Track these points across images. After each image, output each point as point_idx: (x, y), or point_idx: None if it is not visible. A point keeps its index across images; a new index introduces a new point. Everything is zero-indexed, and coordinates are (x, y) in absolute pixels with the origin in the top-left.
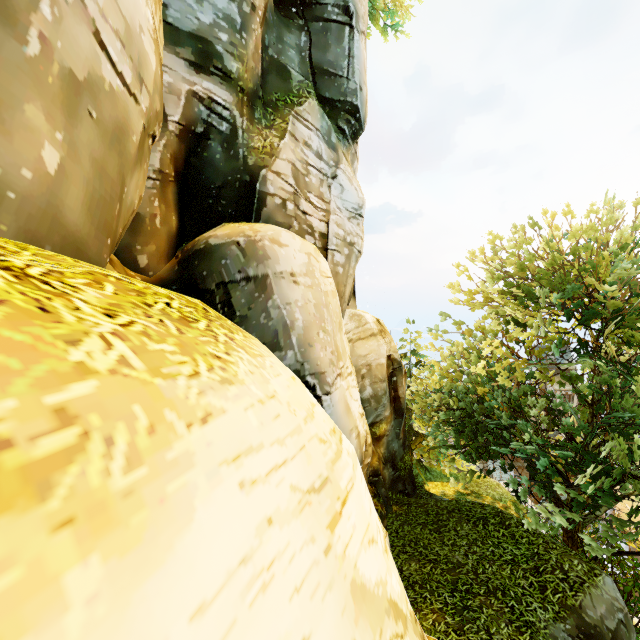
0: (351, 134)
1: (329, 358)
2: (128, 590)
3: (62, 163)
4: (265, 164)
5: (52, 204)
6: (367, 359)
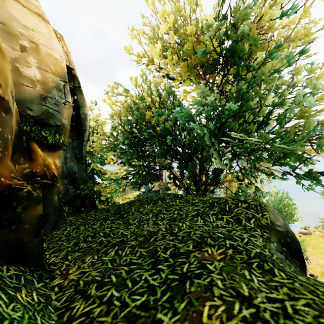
0: None
1: None
2: None
3: None
4: None
5: None
6: (30, 33)
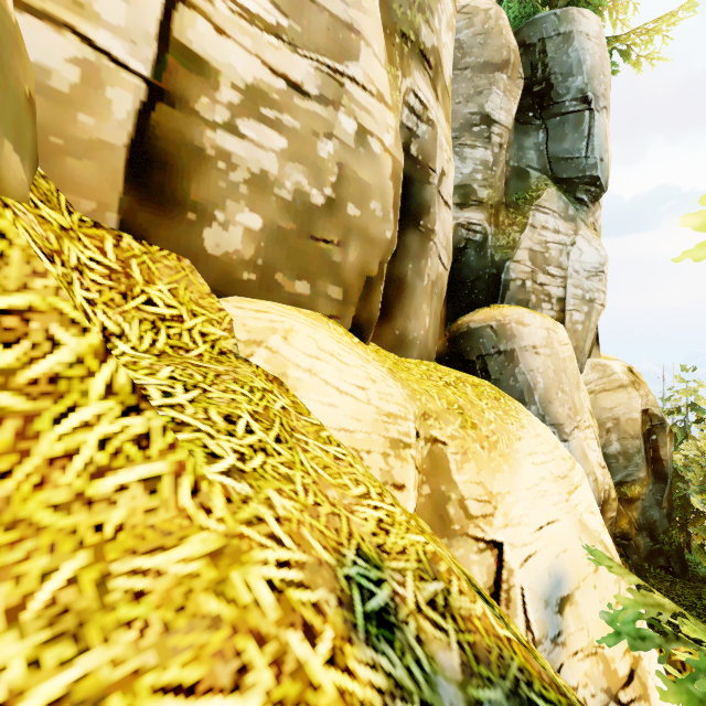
0: (591, 199)
1: (566, 413)
2: (513, 475)
3: (429, 322)
4: (508, 257)
5: (426, 341)
6: (613, 412)
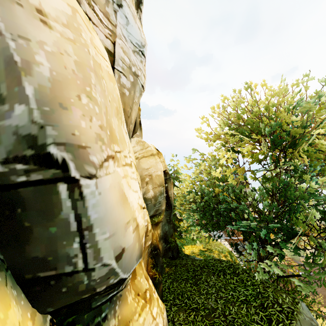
0: None
1: (96, 132)
2: None
3: None
4: None
5: None
6: (149, 171)
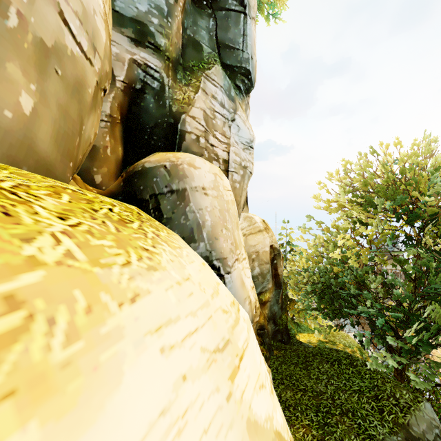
0: (245, 90)
1: (229, 248)
2: None
3: (35, 107)
4: (184, 111)
5: (28, 136)
6: (256, 248)
